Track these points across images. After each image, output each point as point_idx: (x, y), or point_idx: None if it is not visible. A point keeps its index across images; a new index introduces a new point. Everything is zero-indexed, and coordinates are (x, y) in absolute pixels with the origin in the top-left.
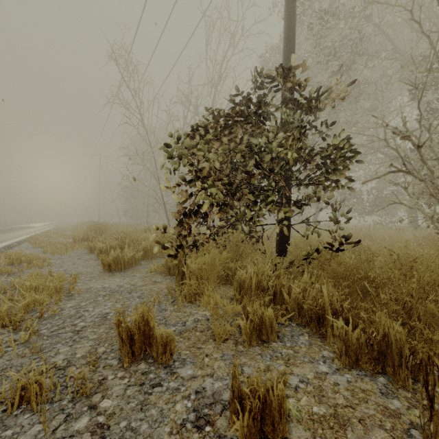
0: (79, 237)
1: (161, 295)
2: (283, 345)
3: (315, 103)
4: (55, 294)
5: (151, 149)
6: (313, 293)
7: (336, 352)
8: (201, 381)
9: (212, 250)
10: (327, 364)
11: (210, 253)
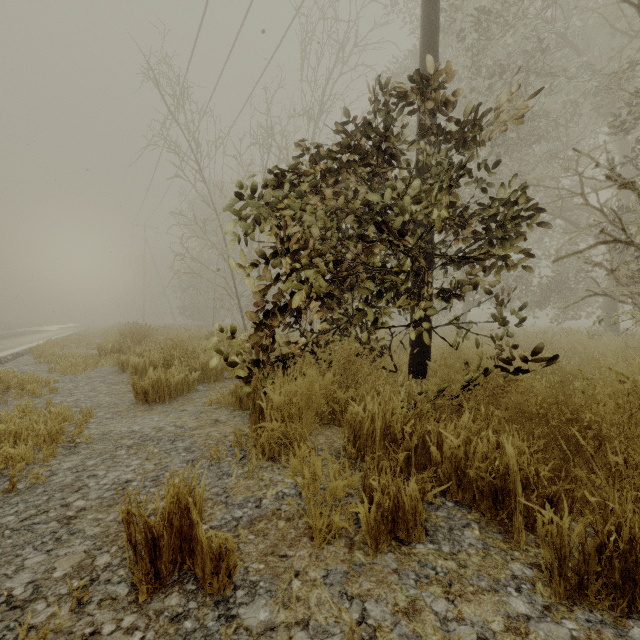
0: (108, 347)
1: (224, 445)
2: (437, 550)
3: (473, 133)
4: (47, 445)
5: (218, 215)
6: (484, 448)
7: (536, 566)
8: (284, 638)
9: (308, 372)
10: (525, 595)
11: (305, 374)
